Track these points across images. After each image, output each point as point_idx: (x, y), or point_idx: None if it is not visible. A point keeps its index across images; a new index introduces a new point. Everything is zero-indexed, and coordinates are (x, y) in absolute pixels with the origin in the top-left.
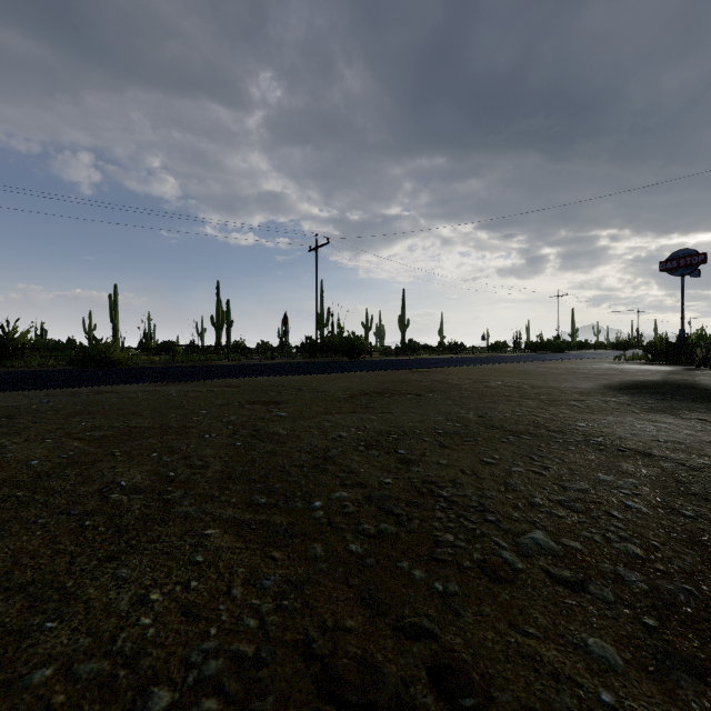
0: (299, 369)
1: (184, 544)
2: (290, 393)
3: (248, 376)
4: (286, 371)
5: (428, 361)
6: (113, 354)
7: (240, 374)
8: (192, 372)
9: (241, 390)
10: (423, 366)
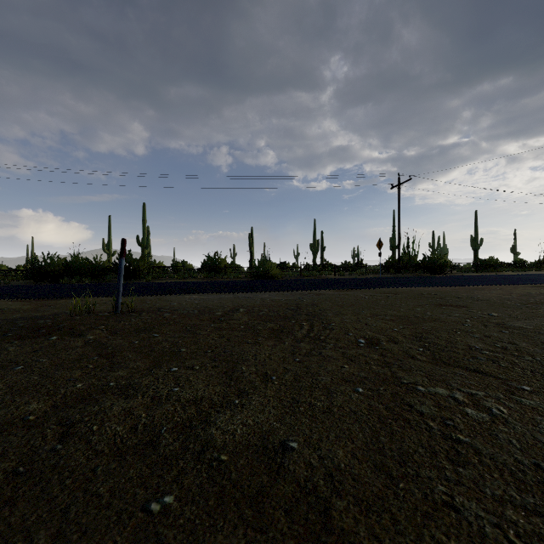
0: (418, 282)
1: None
2: (455, 300)
3: (394, 286)
4: (412, 284)
5: (531, 277)
6: (272, 271)
7: (384, 285)
8: (343, 283)
9: (407, 296)
10: (542, 281)
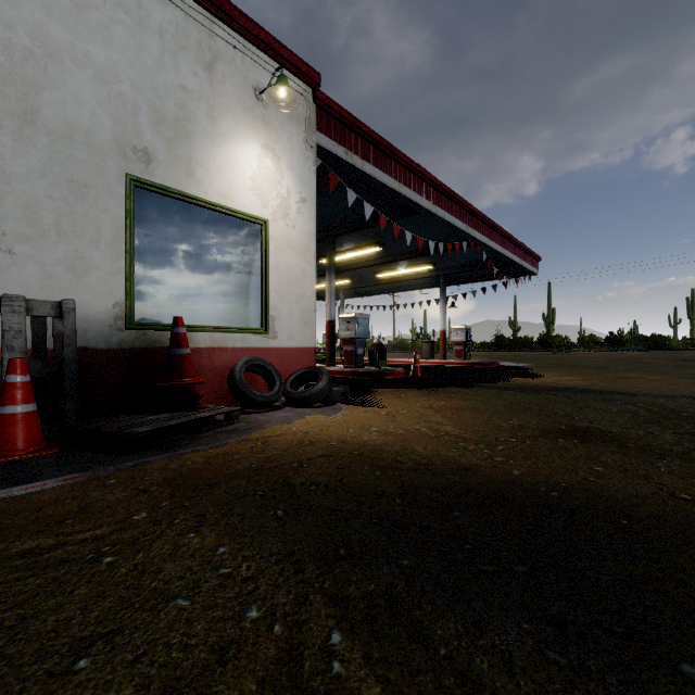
0: None
1: (647, 358)
2: None
3: None
4: None
5: None
6: (671, 343)
7: None
8: None
9: None
10: None
